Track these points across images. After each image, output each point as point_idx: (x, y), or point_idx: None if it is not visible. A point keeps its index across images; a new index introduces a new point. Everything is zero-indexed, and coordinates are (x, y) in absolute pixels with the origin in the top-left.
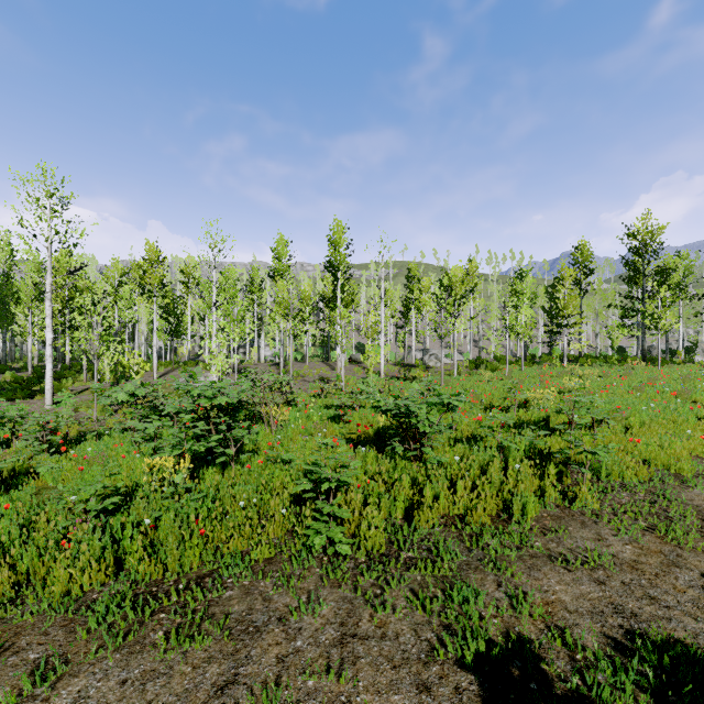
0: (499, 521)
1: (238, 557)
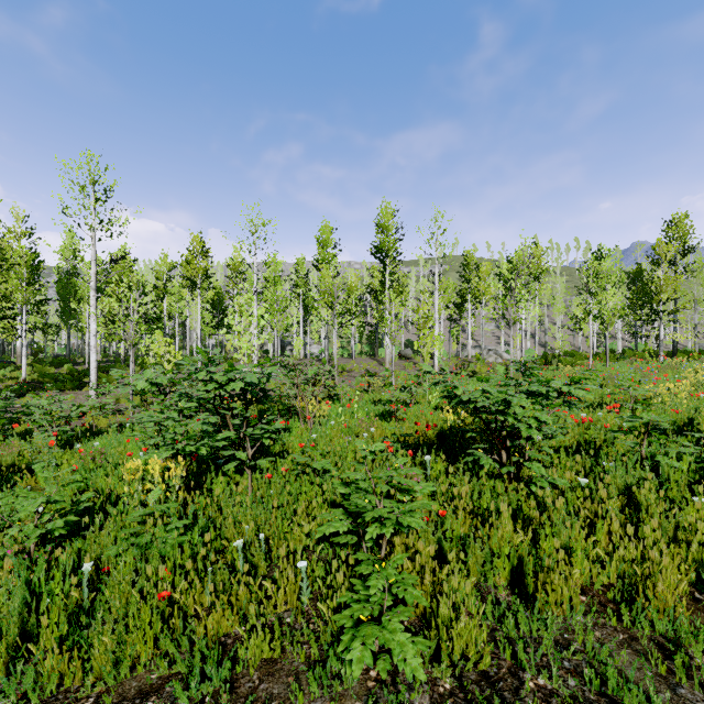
0: (700, 611)
1: (218, 649)
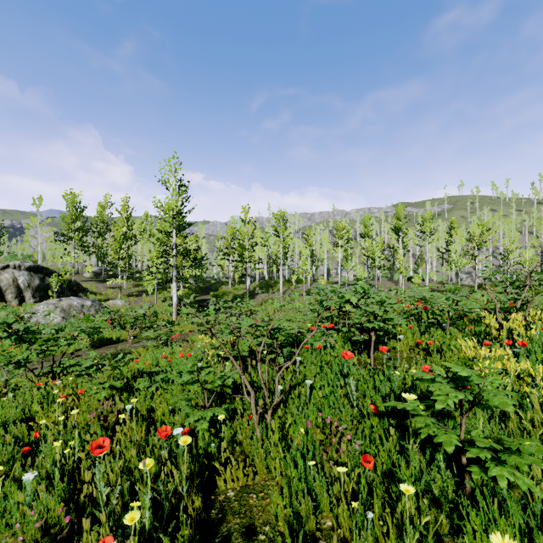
0: None
1: None
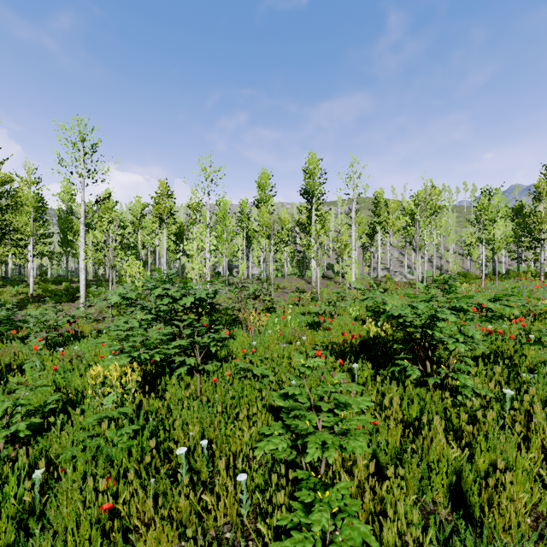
0: None
1: None
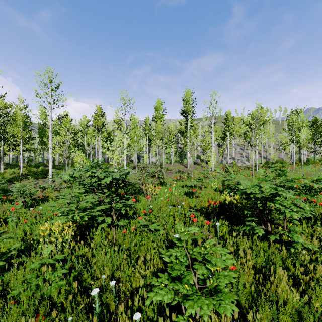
0: None
1: None
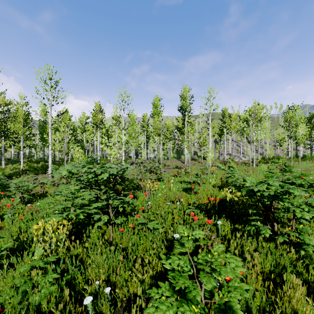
0: None
1: None
